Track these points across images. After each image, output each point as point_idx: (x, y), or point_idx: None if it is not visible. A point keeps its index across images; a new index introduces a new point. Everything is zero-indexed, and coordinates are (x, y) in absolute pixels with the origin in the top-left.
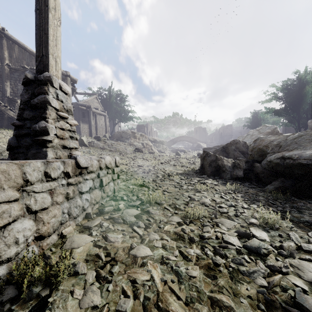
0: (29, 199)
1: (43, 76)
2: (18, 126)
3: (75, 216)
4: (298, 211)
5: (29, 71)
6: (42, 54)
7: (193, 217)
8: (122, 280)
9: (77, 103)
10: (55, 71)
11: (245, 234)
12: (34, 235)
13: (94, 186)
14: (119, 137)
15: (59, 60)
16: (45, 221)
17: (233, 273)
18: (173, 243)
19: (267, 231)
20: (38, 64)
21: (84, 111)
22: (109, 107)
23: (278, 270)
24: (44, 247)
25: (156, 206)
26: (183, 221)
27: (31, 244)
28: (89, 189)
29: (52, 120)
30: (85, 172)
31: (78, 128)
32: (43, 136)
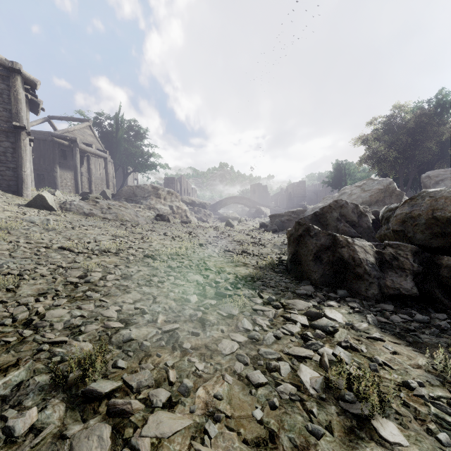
0: None
1: None
2: None
3: None
4: None
5: None
6: None
7: None
8: None
9: (51, 132)
10: None
11: None
12: None
13: None
14: (131, 196)
15: None
16: None
17: None
18: None
19: None
20: None
21: (64, 148)
22: (116, 146)
23: None
24: None
25: None
26: None
27: None
28: None
29: None
30: None
31: (52, 178)
32: None
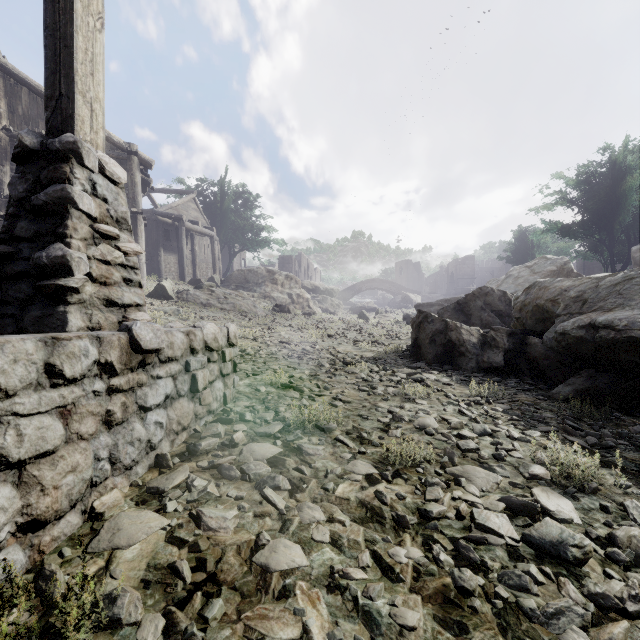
0: (2, 434)
1: (59, 141)
2: (2, 254)
3: (129, 463)
4: (632, 445)
5: (27, 130)
6: (59, 92)
7: (401, 461)
8: (230, 639)
9: (154, 210)
10: (89, 133)
11: (524, 507)
12: (17, 522)
13: (178, 392)
14: (242, 282)
15: (99, 108)
16: (48, 484)
17: (506, 616)
18: (357, 529)
19: (572, 497)
20: (51, 116)
21: (168, 227)
22: (222, 219)
23: (615, 608)
24: (43, 548)
25: (318, 435)
26: (379, 472)
27: (7, 546)
28: (164, 399)
29: (82, 241)
30: (153, 361)
31: (156, 264)
32: (59, 279)
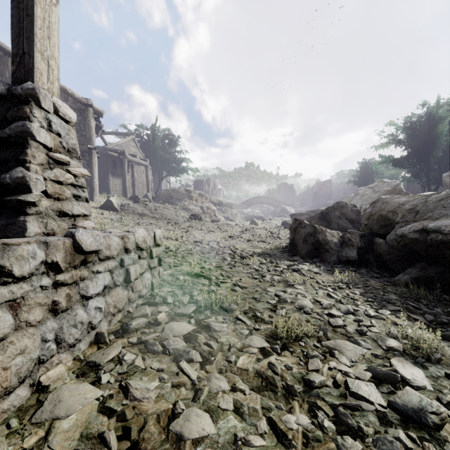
0: None
1: (21, 87)
2: None
3: (73, 342)
4: None
5: None
6: (22, 51)
7: (287, 336)
8: None
9: (105, 147)
10: (47, 83)
11: (387, 376)
12: None
13: (114, 282)
14: (167, 198)
15: (54, 64)
16: None
17: None
18: (255, 398)
19: (422, 366)
20: (16, 69)
21: (114, 159)
22: (153, 154)
23: None
24: None
25: (223, 314)
26: (270, 346)
27: None
28: (103, 289)
29: (39, 166)
30: (94, 260)
31: (106, 185)
32: (20, 195)
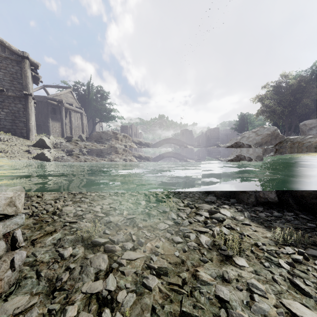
0: None
1: None
2: None
3: None
4: None
5: None
6: None
7: None
8: None
9: (45, 96)
10: None
11: None
12: None
13: None
14: (98, 138)
15: None
16: None
17: None
18: None
19: None
20: None
21: (54, 106)
22: (88, 104)
23: None
24: None
25: None
26: None
27: None
28: None
29: None
30: None
31: (47, 127)
32: None
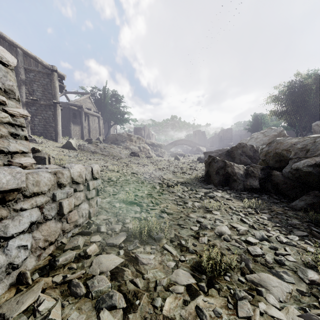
0: None
1: None
2: None
3: None
4: None
5: None
6: None
7: (211, 268)
8: None
9: (68, 102)
10: None
11: None
12: None
13: (44, 217)
14: (114, 140)
15: None
16: None
17: None
18: None
19: None
20: None
21: (75, 111)
22: (104, 108)
23: None
24: None
25: (150, 243)
26: (196, 282)
27: None
28: (29, 226)
29: None
30: (16, 198)
31: (69, 130)
32: None
